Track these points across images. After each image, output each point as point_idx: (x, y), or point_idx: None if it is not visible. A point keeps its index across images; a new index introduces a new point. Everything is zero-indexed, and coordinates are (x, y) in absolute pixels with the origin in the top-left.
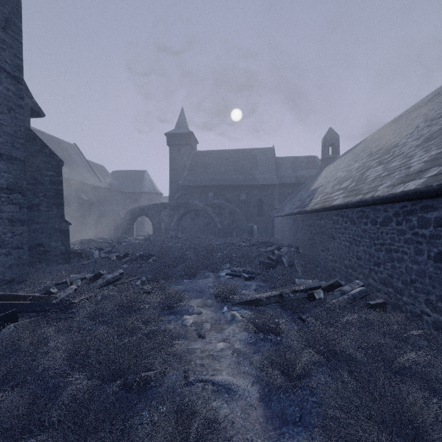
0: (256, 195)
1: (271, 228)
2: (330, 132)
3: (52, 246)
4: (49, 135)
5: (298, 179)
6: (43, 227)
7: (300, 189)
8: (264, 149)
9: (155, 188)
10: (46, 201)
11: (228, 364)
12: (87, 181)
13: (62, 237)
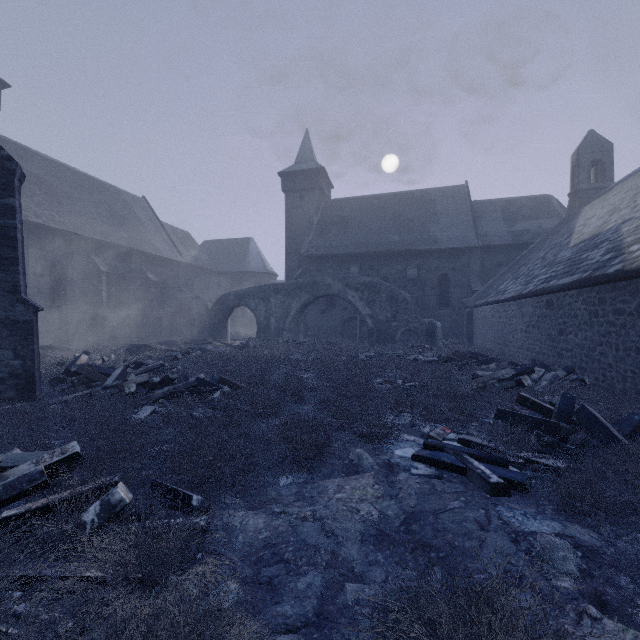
0: (436, 269)
1: (466, 328)
2: (591, 138)
3: None
4: (102, 182)
5: (517, 236)
6: None
7: (524, 254)
8: (449, 188)
9: (266, 265)
10: None
11: None
12: (157, 252)
13: (14, 339)
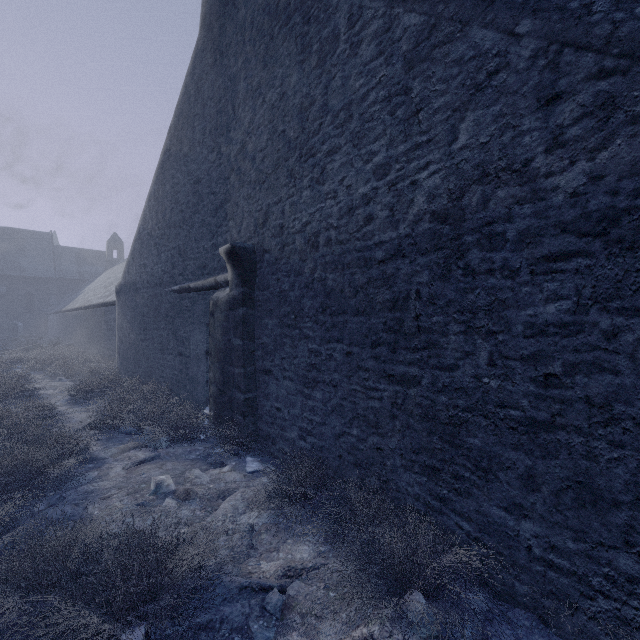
0: (24, 289)
1: (44, 326)
2: (115, 237)
3: None
4: None
5: (82, 275)
6: None
7: (82, 287)
8: (38, 233)
9: None
10: None
11: None
12: None
13: None
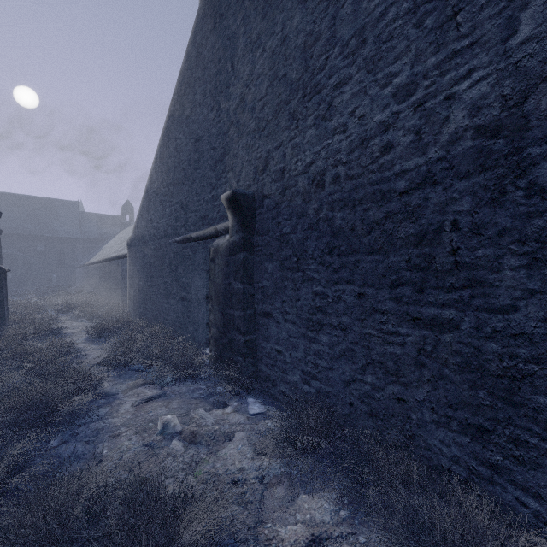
0: (57, 247)
1: (73, 278)
2: (127, 203)
3: None
4: None
5: (102, 235)
6: None
7: (102, 245)
8: (68, 202)
9: None
10: None
11: None
12: None
13: None
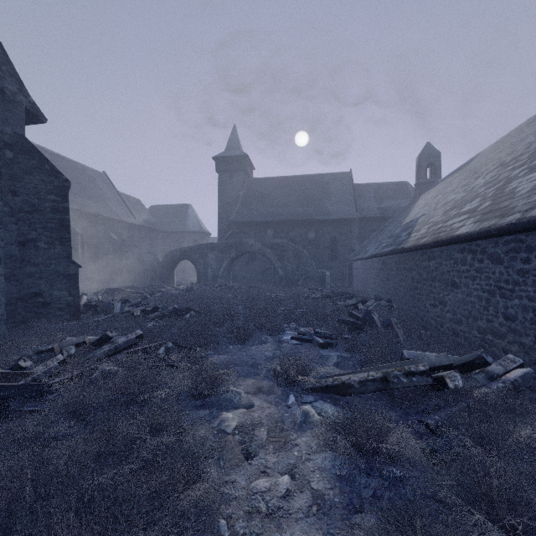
0: (328, 233)
1: (348, 276)
2: (428, 148)
3: (54, 296)
4: (72, 161)
5: (383, 211)
6: (43, 270)
7: (386, 224)
8: (339, 174)
9: (202, 226)
10: (47, 235)
11: (302, 534)
12: (117, 217)
13: (68, 285)
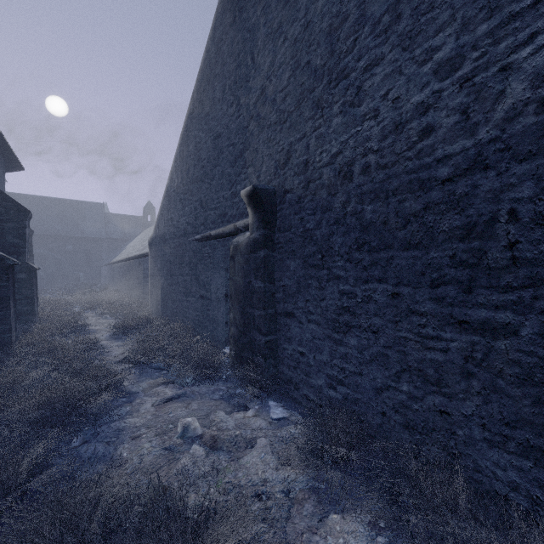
0: (84, 247)
1: (98, 276)
2: (149, 204)
3: None
4: None
5: (125, 235)
6: None
7: (125, 244)
8: (94, 204)
9: None
10: None
11: None
12: None
13: None
